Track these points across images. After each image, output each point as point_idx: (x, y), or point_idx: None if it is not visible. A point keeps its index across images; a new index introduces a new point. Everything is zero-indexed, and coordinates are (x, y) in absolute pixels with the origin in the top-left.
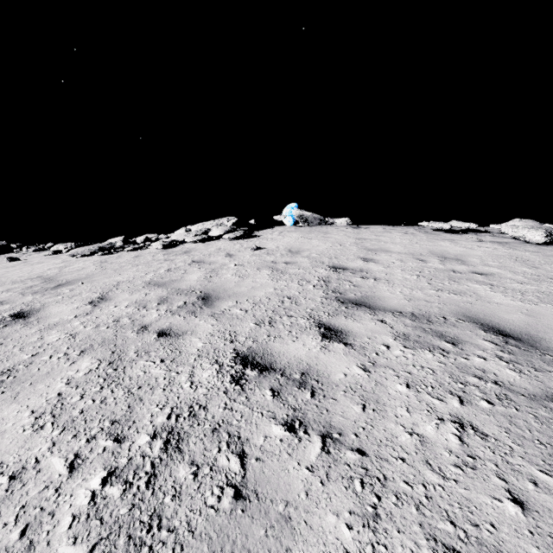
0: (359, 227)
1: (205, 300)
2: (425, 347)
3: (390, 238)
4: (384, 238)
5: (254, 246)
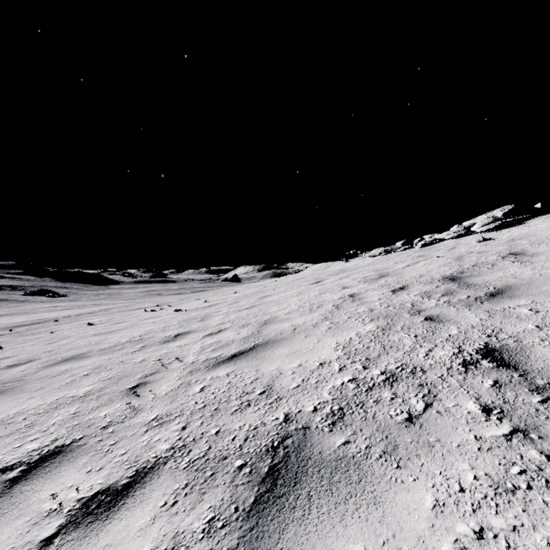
0: None
1: (380, 277)
2: (423, 296)
3: None
4: None
5: (480, 238)
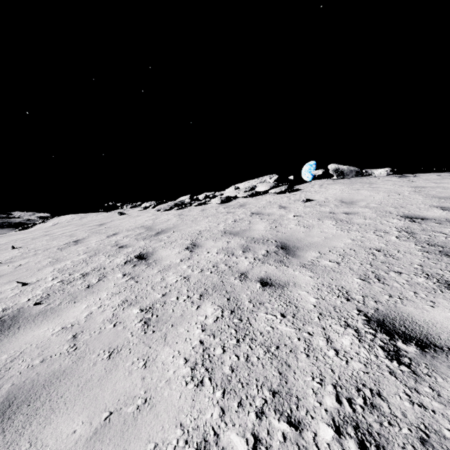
0: (405, 176)
1: (285, 249)
2: None
3: None
4: (448, 184)
5: (304, 198)
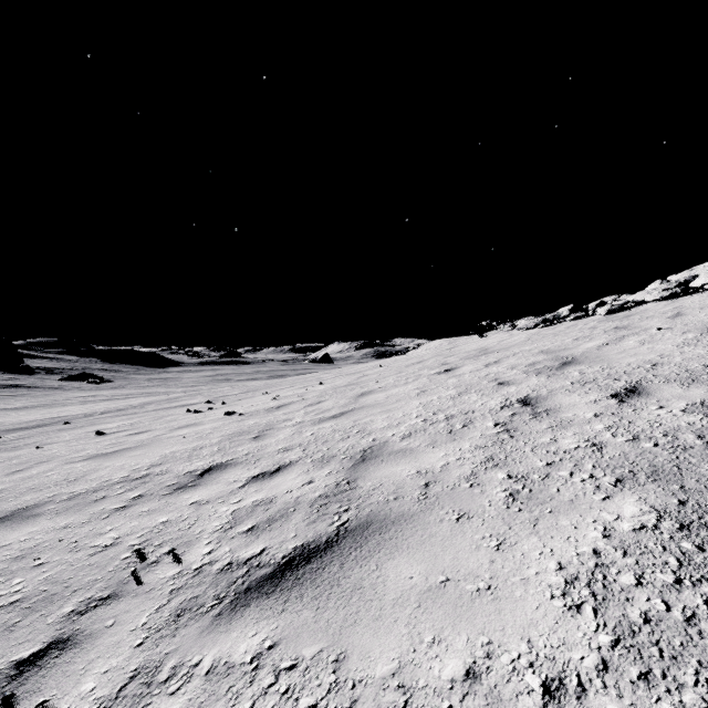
0: None
1: (563, 365)
2: None
3: None
4: None
5: None
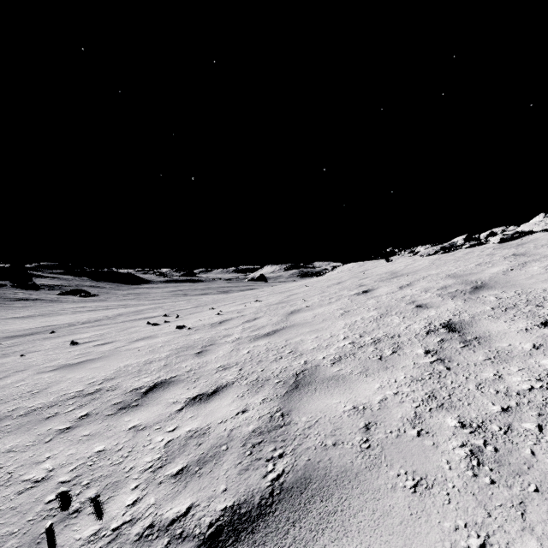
0: None
1: (475, 289)
2: None
3: None
4: None
5: None
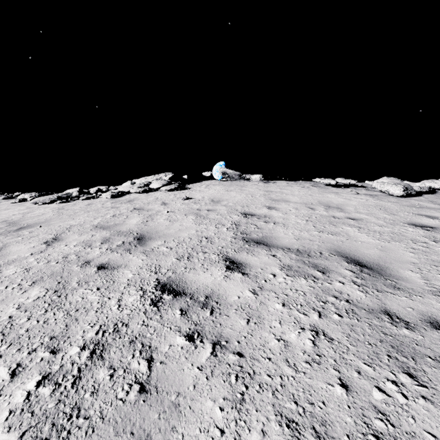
0: (268, 182)
1: (139, 240)
2: (302, 275)
3: (291, 191)
4: (286, 190)
5: (184, 197)
